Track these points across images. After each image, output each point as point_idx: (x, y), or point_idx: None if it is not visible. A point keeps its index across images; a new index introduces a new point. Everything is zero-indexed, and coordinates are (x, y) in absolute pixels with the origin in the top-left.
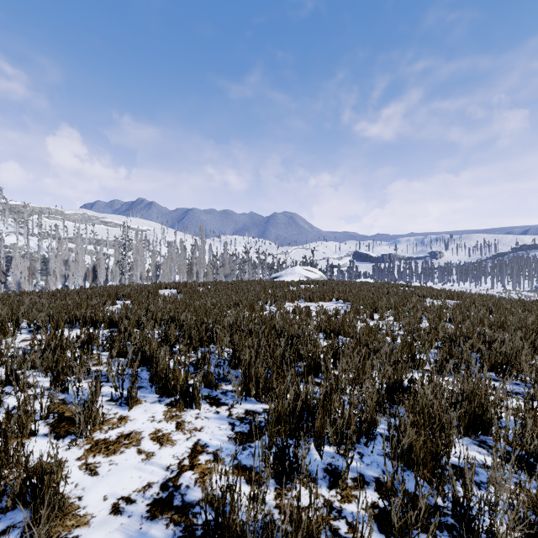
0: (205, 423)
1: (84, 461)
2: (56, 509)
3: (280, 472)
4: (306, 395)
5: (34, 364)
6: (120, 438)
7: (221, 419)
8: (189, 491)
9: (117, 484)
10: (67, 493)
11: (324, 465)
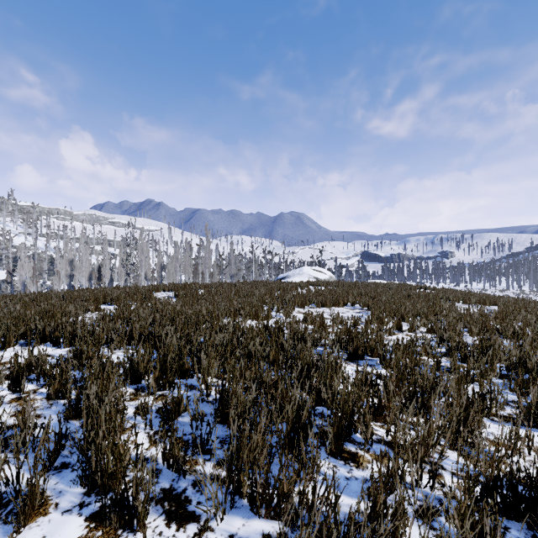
0: None
1: None
2: None
3: None
4: (348, 528)
5: None
6: None
7: None
8: None
9: None
10: None
11: None
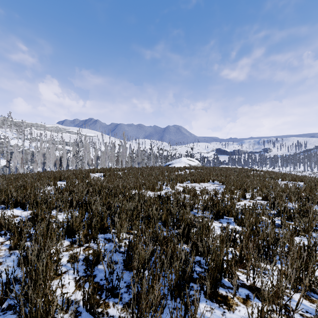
0: None
1: None
2: None
3: None
4: None
5: None
6: None
7: None
8: None
9: None
10: None
11: None
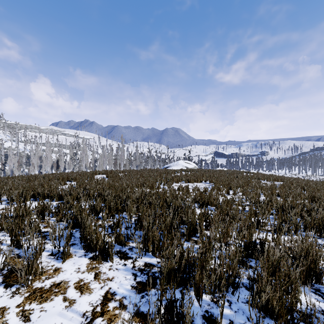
0: (115, 273)
1: (21, 308)
2: None
3: (169, 320)
4: (188, 253)
5: (3, 227)
6: (52, 287)
7: (127, 271)
8: None
9: None
10: None
11: (202, 312)
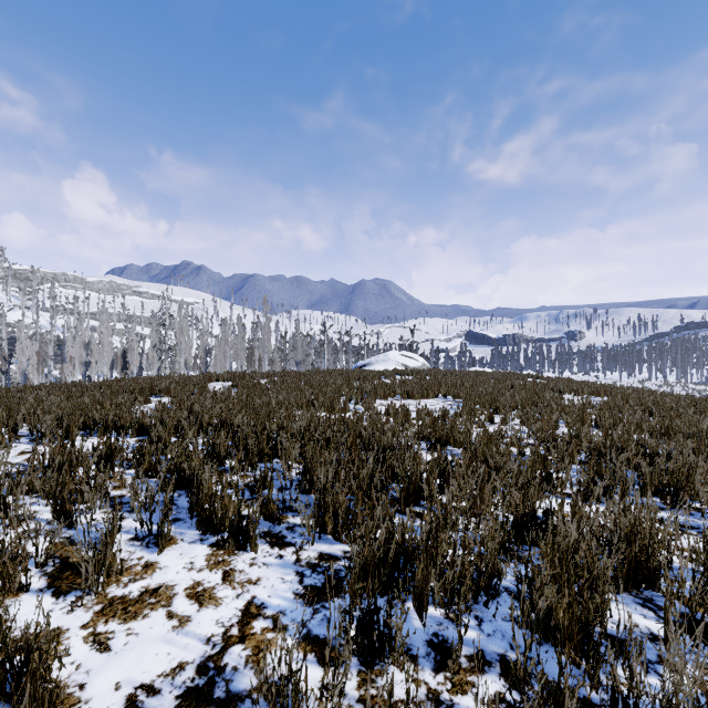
0: (263, 572)
1: (92, 630)
2: (46, 705)
3: (365, 647)
4: (403, 534)
5: (32, 487)
6: (144, 595)
7: (285, 567)
8: (237, 675)
9: (135, 665)
10: (65, 678)
11: (427, 635)
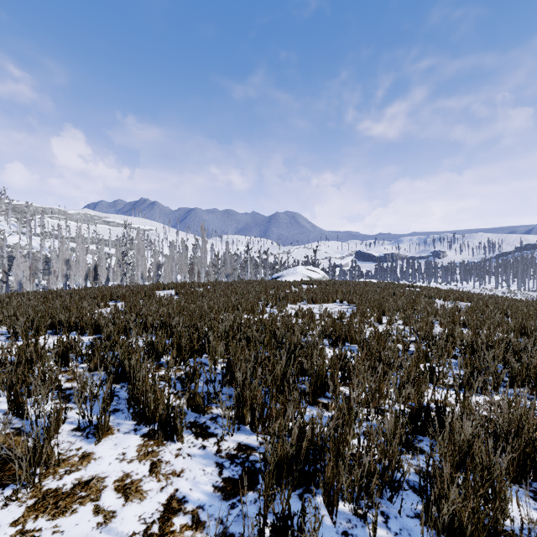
0: (187, 463)
1: (20, 528)
2: None
3: None
4: (312, 429)
5: None
6: (76, 487)
7: (207, 458)
8: None
9: None
10: None
11: (337, 534)
